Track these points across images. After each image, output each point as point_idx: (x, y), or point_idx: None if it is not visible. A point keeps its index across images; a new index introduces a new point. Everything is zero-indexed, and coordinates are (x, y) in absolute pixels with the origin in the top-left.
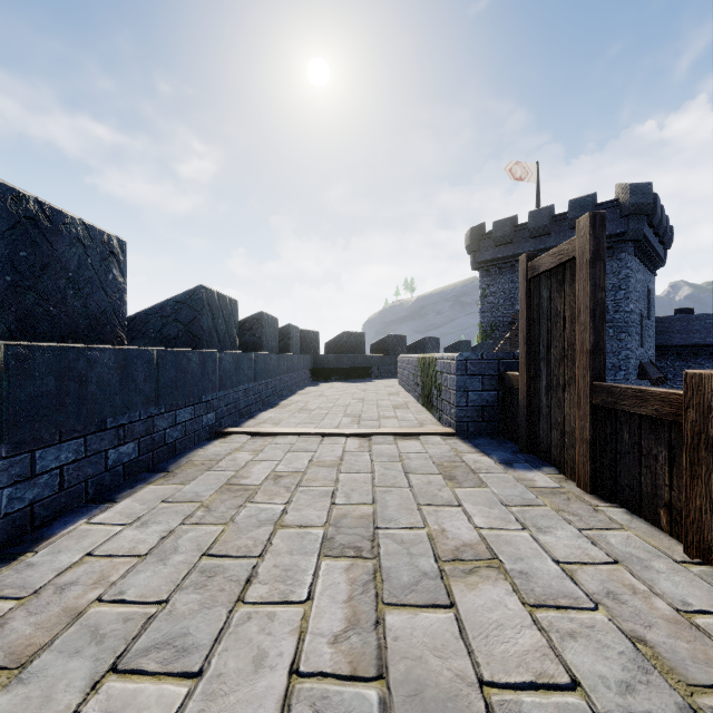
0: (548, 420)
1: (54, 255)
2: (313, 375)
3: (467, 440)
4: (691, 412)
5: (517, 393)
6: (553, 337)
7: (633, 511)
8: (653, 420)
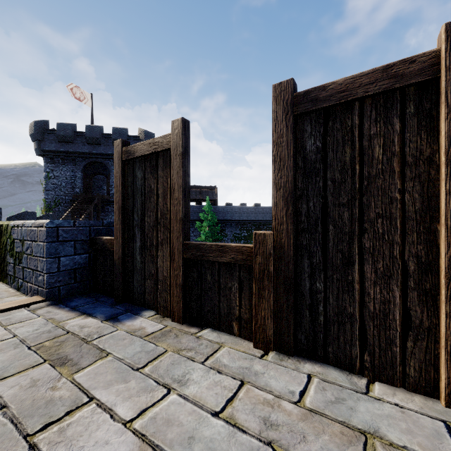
0: (142, 273)
1: None
2: None
3: (60, 304)
4: (259, 258)
5: (110, 254)
6: (147, 208)
7: (214, 328)
8: (228, 265)
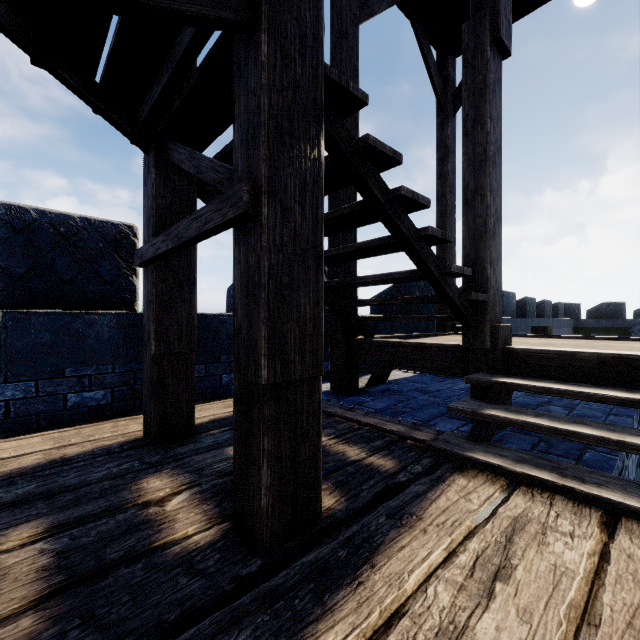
0: None
1: (509, 301)
2: (575, 332)
3: None
4: None
5: None
6: None
7: None
8: None
